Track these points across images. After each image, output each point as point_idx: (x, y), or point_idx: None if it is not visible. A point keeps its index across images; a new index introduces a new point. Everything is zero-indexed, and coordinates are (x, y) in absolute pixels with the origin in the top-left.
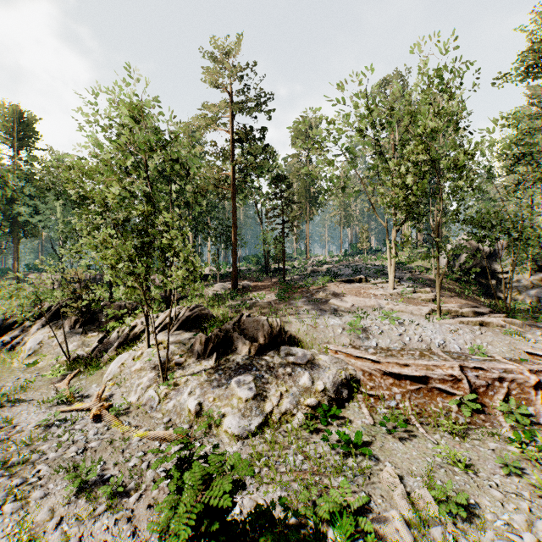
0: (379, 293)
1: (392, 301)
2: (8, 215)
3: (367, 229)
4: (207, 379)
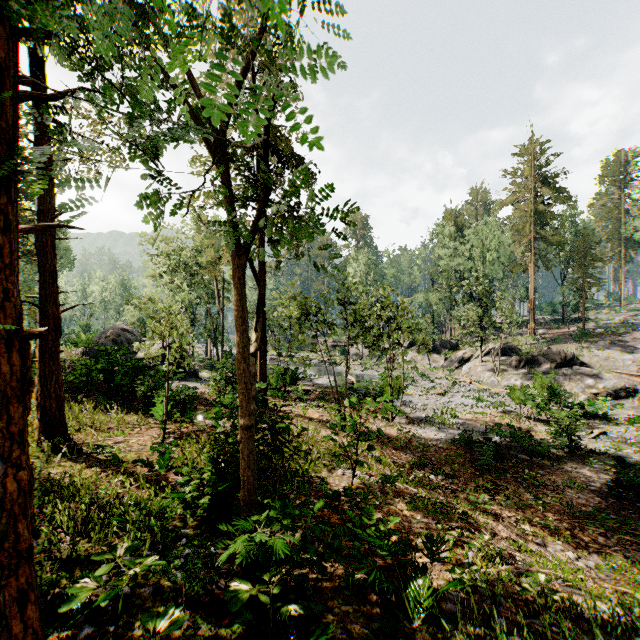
0: None
1: None
2: None
3: None
4: (524, 376)
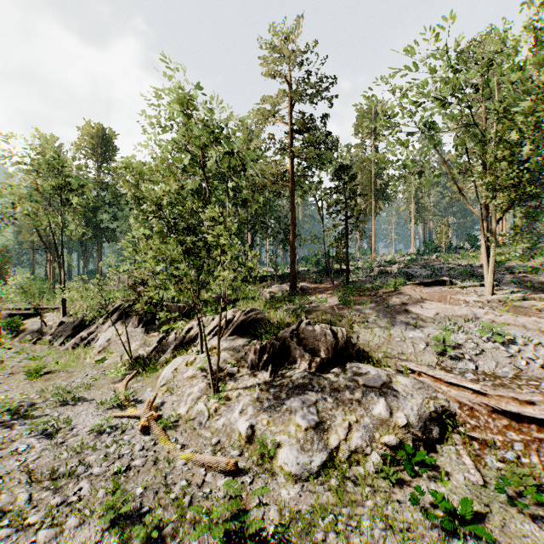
0: (472, 299)
1: (493, 311)
2: (93, 222)
3: (446, 222)
4: (261, 396)
